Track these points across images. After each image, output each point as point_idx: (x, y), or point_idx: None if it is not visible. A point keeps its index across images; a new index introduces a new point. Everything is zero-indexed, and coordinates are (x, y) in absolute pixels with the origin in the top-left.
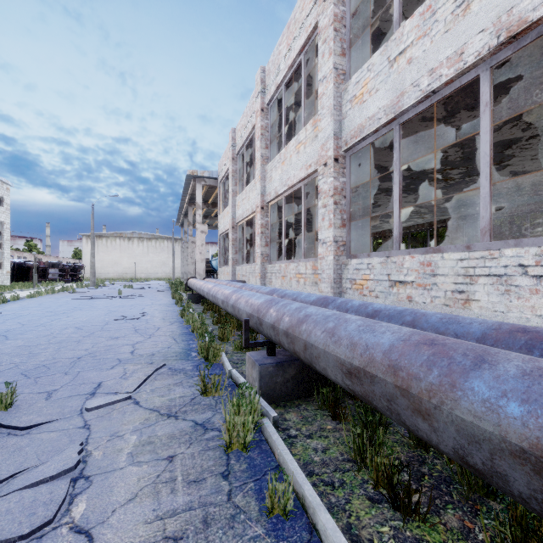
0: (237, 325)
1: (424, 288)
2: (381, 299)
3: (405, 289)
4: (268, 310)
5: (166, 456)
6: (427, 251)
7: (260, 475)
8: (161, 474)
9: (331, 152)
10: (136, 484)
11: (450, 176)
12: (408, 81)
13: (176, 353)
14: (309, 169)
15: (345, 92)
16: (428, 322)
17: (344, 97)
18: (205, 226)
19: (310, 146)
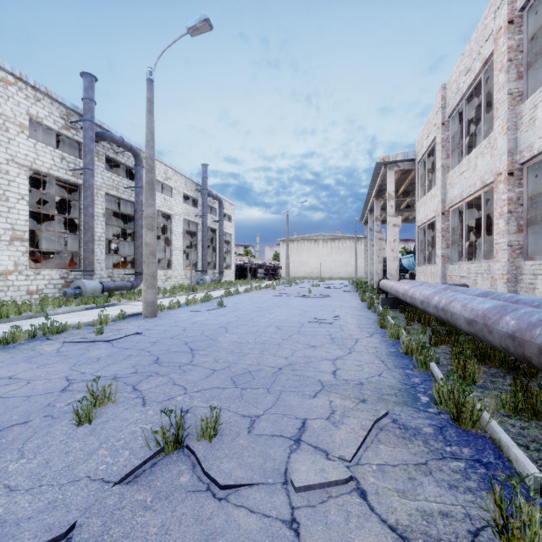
0: (478, 354)
1: None
2: None
3: None
4: None
5: None
6: None
7: None
8: None
9: None
10: None
11: None
12: None
13: (394, 389)
14: None
15: None
16: None
17: None
18: (398, 219)
19: None
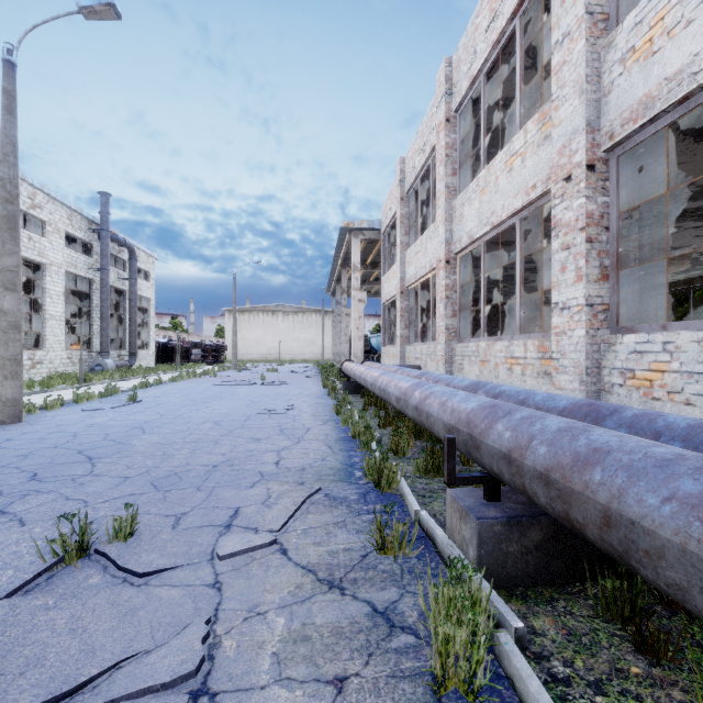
0: (415, 431)
1: None
2: (699, 409)
3: None
4: (491, 424)
5: (332, 675)
6: None
7: None
8: None
9: (580, 155)
10: None
11: None
12: None
13: (334, 470)
14: (531, 192)
15: (609, 48)
16: None
17: (605, 59)
18: (364, 294)
19: (534, 156)
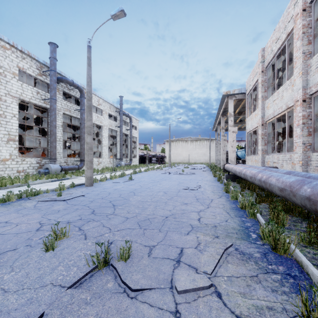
0: (285, 208)
1: None
2: None
3: None
4: None
5: None
6: None
7: None
8: None
9: None
10: None
11: None
12: None
13: (235, 229)
14: None
15: None
16: None
17: None
18: (235, 128)
19: None
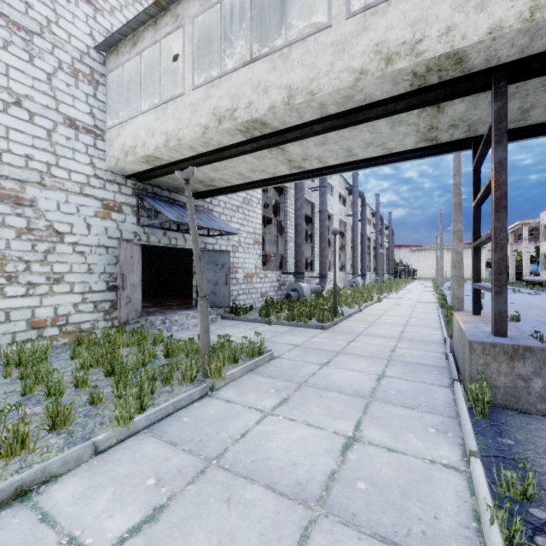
0: None
1: None
2: None
3: None
4: None
5: None
6: None
7: None
8: None
9: None
10: None
11: None
12: None
13: (541, 292)
14: None
15: None
16: None
17: None
18: (529, 249)
19: None
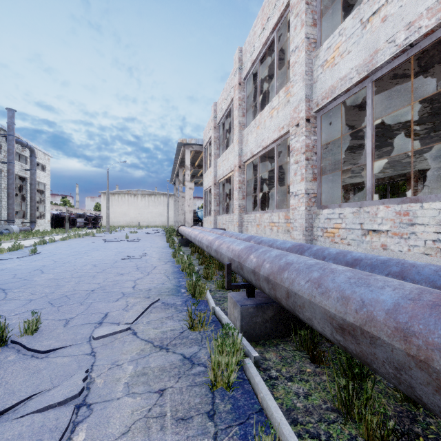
0: (219, 266)
1: (401, 236)
2: (353, 247)
3: (380, 238)
4: (248, 256)
5: (157, 389)
6: (403, 201)
7: (244, 418)
8: (152, 408)
9: (303, 113)
10: (129, 417)
11: (415, 132)
12: (382, 39)
13: (169, 289)
14: (281, 130)
15: (316, 58)
16: (421, 274)
17: (315, 63)
18: (192, 184)
19: (283, 110)
